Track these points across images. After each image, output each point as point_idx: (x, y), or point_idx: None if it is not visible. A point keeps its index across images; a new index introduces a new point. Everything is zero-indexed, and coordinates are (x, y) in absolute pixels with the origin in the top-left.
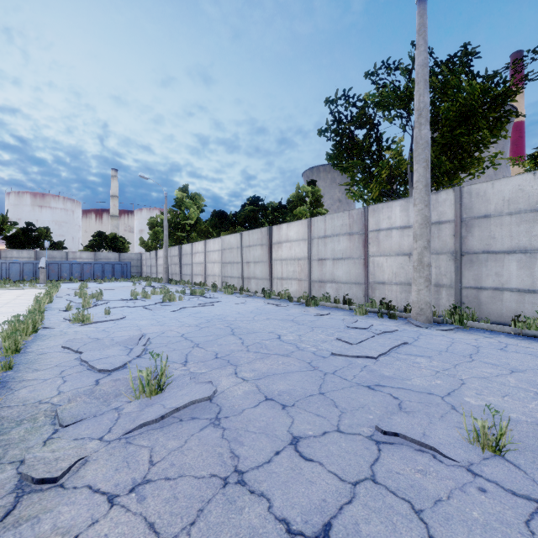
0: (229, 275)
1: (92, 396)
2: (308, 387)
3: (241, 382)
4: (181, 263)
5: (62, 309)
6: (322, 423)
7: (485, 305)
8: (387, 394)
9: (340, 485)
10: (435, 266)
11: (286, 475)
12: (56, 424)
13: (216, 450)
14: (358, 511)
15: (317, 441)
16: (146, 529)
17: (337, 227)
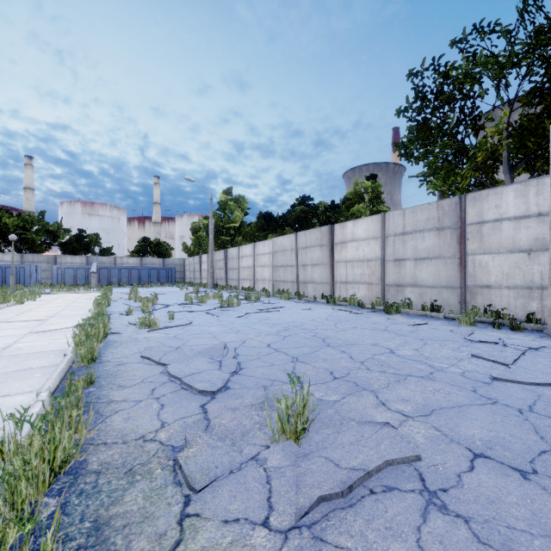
0: (282, 279)
1: (214, 435)
2: (521, 436)
3: (406, 420)
4: (227, 268)
5: (123, 313)
6: None
7: None
8: None
9: None
10: None
11: None
12: (182, 483)
13: None
14: None
15: None
16: None
17: (421, 221)
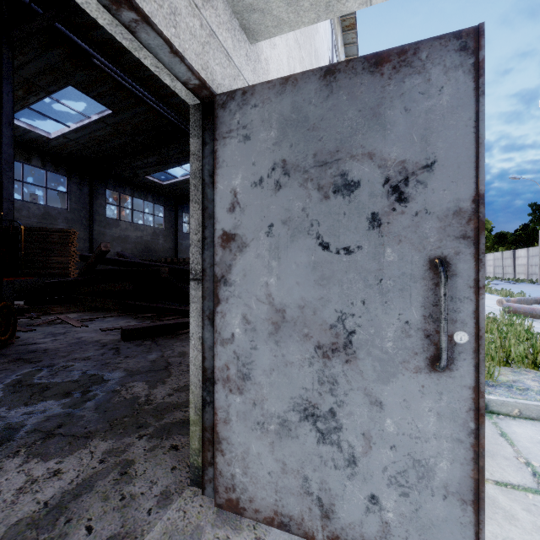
0: (497, 272)
1: None
2: None
3: None
4: None
5: None
6: None
7: None
8: None
9: None
10: None
11: None
12: None
13: None
14: None
15: None
16: None
17: (536, 252)
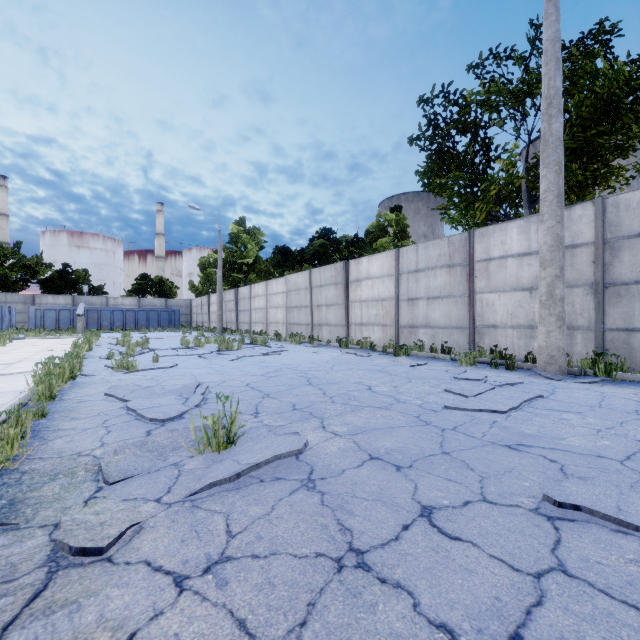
0: (296, 322)
1: (144, 448)
2: (424, 445)
3: (333, 438)
4: (238, 309)
5: (103, 357)
6: (458, 490)
7: (639, 352)
8: (538, 456)
9: (514, 577)
10: (566, 303)
11: (427, 558)
12: (100, 480)
13: (317, 520)
14: (558, 618)
15: (459, 514)
16: (235, 628)
17: (433, 258)
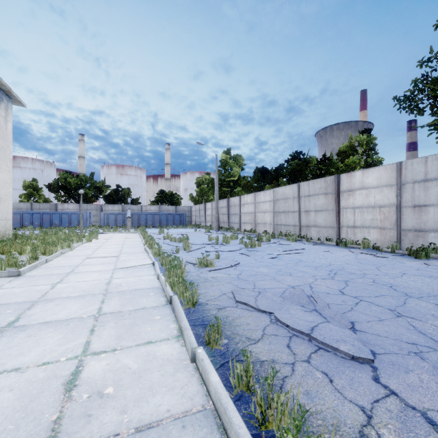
0: (283, 223)
1: None
2: None
3: None
4: (229, 213)
5: (171, 252)
6: None
7: None
8: None
9: None
10: None
11: None
12: None
13: None
14: None
15: None
16: None
17: None
